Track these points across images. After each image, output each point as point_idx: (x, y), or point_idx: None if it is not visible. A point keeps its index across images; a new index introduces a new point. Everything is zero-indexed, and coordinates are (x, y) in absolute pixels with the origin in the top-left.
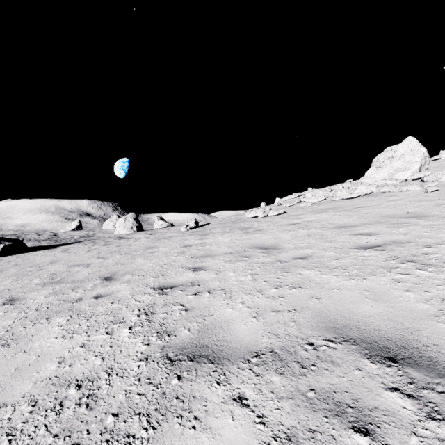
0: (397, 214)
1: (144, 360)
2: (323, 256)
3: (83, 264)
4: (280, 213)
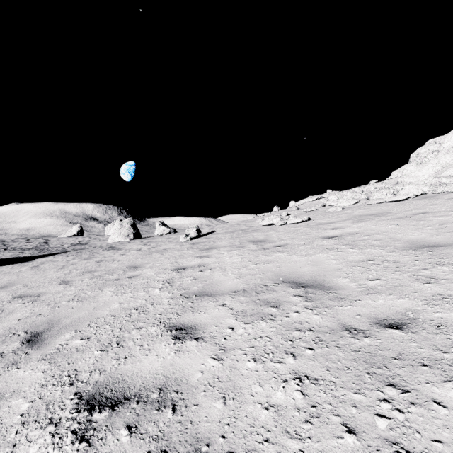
0: None
1: None
2: (448, 323)
3: (32, 295)
4: (303, 220)
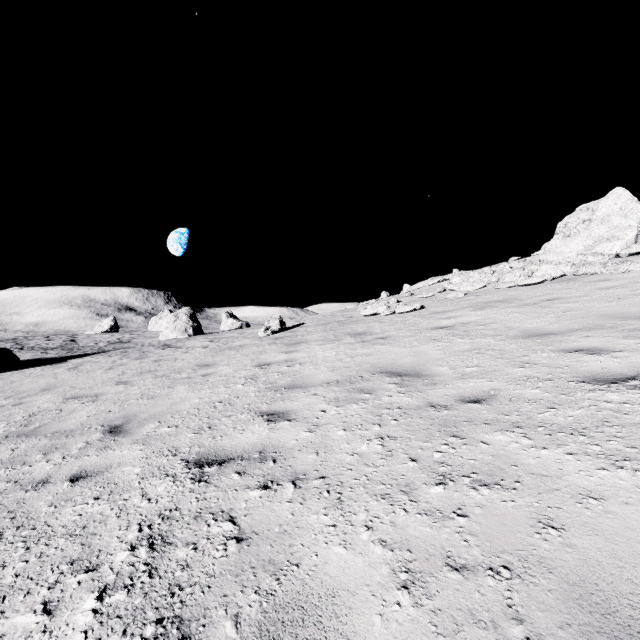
0: (630, 312)
1: None
2: (521, 397)
3: (88, 395)
4: (415, 308)
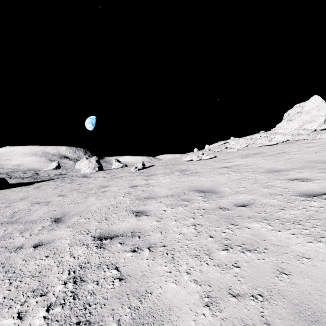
0: (322, 159)
1: None
2: (266, 203)
3: (44, 202)
4: (211, 157)
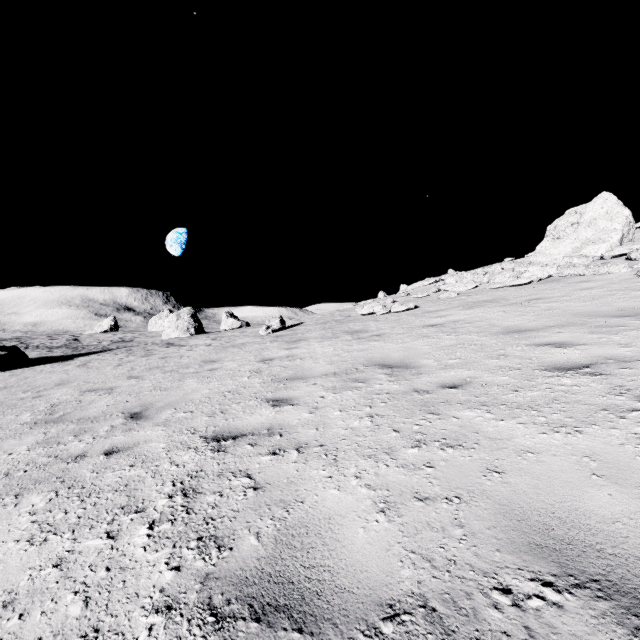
0: (600, 311)
1: (163, 611)
2: (491, 383)
3: (103, 388)
4: (409, 307)
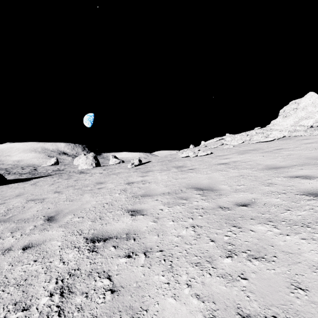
0: None
1: None
2: (269, 203)
3: (39, 199)
4: (208, 153)
